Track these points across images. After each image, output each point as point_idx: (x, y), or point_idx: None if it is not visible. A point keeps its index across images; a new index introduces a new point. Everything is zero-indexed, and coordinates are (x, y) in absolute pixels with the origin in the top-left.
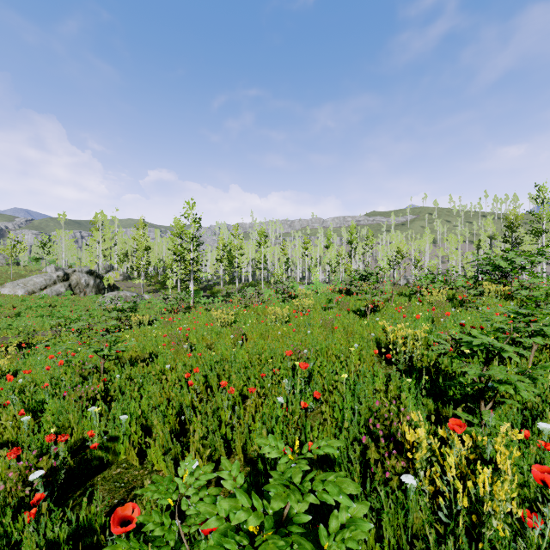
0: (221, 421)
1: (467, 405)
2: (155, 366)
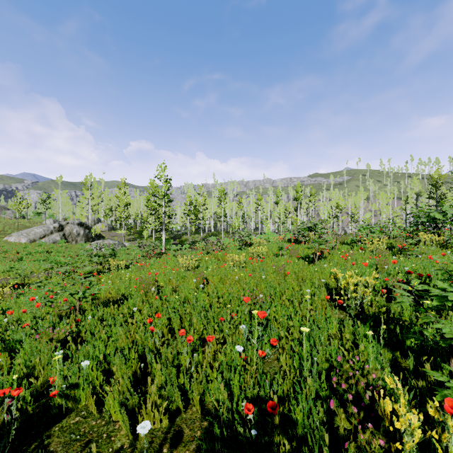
0: (180, 366)
1: (428, 357)
2: (124, 308)
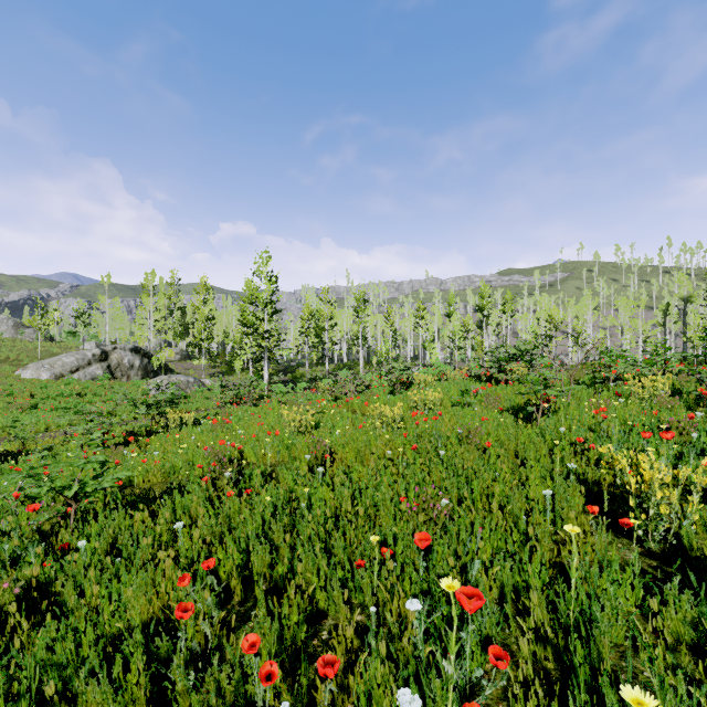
0: None
1: None
2: (162, 520)
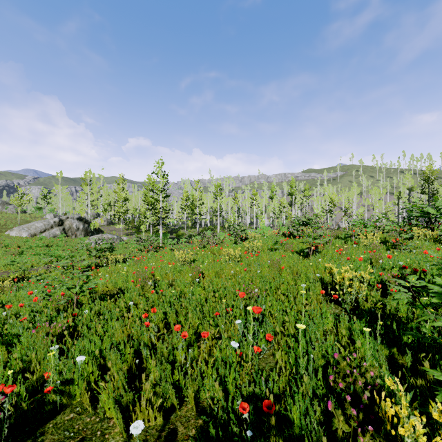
0: (176, 361)
1: (426, 354)
2: (121, 302)
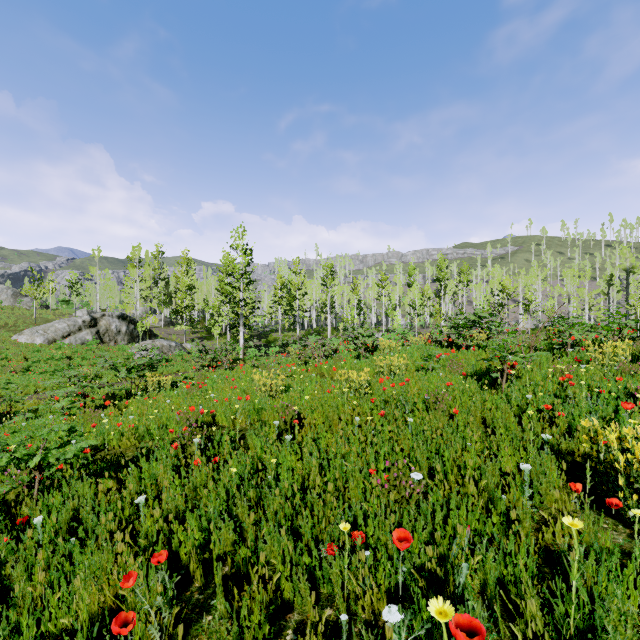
0: None
1: None
2: (125, 492)
